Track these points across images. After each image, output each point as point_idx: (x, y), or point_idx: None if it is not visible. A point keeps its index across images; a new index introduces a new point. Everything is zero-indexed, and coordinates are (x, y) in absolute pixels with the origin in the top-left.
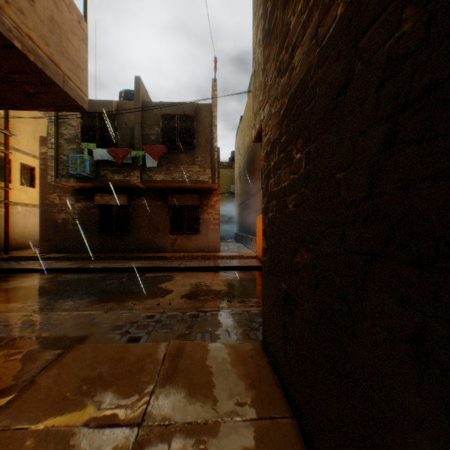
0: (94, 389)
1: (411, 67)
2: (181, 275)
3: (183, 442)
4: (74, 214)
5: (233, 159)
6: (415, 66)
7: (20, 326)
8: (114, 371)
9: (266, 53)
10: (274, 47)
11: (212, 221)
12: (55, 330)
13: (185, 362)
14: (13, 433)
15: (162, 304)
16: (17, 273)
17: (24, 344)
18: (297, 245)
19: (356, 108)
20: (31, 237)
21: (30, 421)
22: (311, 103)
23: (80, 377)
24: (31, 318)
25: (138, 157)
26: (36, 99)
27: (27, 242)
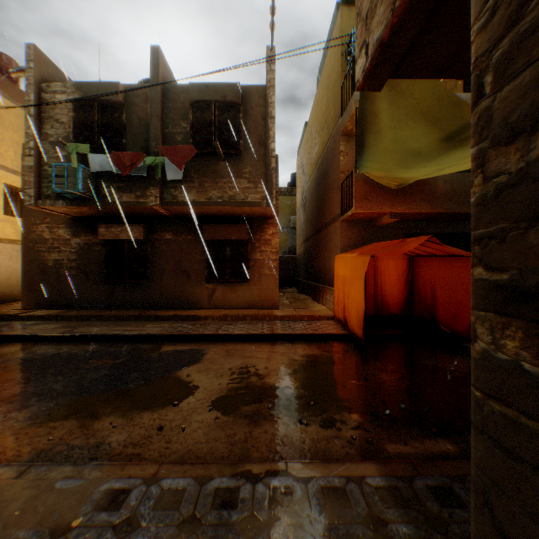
0: None
1: None
2: (217, 351)
3: None
4: (71, 254)
5: (294, 183)
6: None
7: None
8: None
9: None
10: None
11: (267, 264)
12: None
13: None
14: None
15: (168, 426)
16: None
17: None
18: None
19: None
20: (20, 285)
21: None
22: None
23: None
24: None
25: (156, 167)
26: None
27: (13, 293)
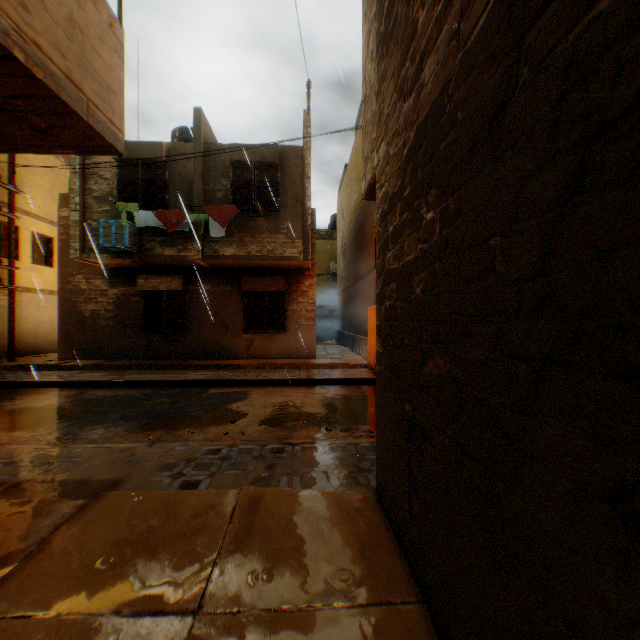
0: (130, 559)
1: (612, 66)
2: (259, 392)
3: (258, 639)
4: (108, 305)
5: (335, 226)
6: (619, 64)
7: (26, 465)
8: (161, 532)
9: (382, 68)
10: (394, 58)
11: (304, 315)
12: (77, 471)
13: (263, 518)
14: (10, 624)
15: (231, 432)
16: (26, 388)
17: (31, 490)
18: (428, 347)
19: (520, 138)
20: (47, 337)
21: (35, 606)
22: (450, 136)
23: (110, 540)
24: (43, 453)
25: (199, 223)
26: (48, 137)
27: (41, 345)
